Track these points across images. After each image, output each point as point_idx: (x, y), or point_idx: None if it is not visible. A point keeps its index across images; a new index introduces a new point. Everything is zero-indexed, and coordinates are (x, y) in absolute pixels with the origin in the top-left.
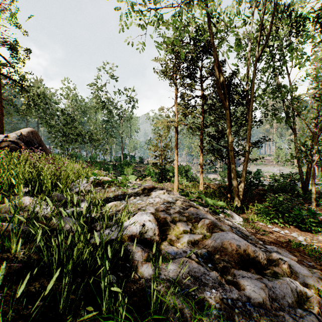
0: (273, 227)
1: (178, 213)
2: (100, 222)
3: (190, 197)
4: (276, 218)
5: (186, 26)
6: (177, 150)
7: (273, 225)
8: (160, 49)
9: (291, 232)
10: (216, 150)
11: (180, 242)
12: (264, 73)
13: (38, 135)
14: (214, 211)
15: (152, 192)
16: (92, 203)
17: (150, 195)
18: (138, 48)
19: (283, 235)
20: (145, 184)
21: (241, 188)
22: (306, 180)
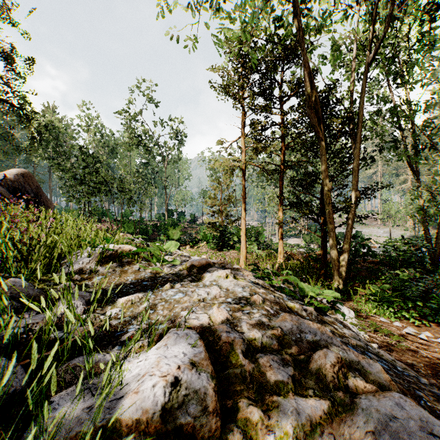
0: (403, 325)
1: (259, 328)
2: (77, 358)
3: (274, 282)
4: (402, 308)
5: (260, 11)
6: (245, 203)
7: (402, 321)
8: (219, 47)
9: (433, 334)
10: (304, 202)
11: (275, 430)
12: (379, 84)
13: (34, 180)
14: (315, 307)
15: (206, 273)
16: (86, 299)
17: (202, 280)
18: (186, 45)
19: (423, 342)
20: (194, 259)
21: (344, 261)
22: (435, 247)
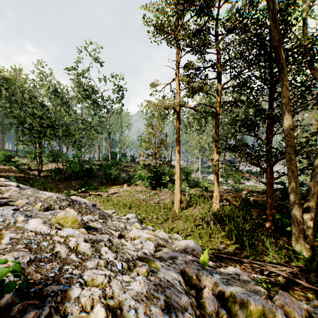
0: None
1: None
2: None
3: None
4: None
5: None
6: (179, 146)
7: None
8: None
9: None
10: (245, 145)
11: None
12: None
13: None
14: None
15: None
16: None
17: None
18: None
19: None
20: None
21: (312, 220)
22: None
